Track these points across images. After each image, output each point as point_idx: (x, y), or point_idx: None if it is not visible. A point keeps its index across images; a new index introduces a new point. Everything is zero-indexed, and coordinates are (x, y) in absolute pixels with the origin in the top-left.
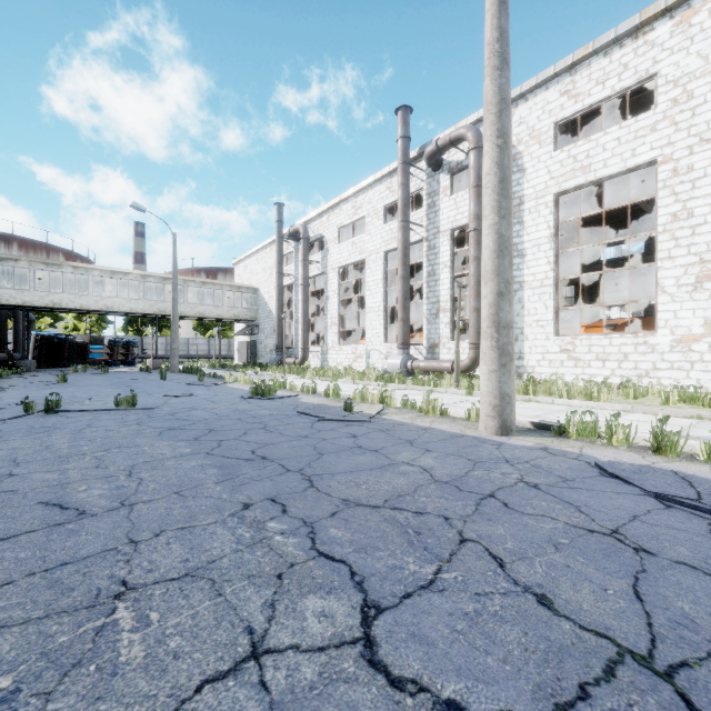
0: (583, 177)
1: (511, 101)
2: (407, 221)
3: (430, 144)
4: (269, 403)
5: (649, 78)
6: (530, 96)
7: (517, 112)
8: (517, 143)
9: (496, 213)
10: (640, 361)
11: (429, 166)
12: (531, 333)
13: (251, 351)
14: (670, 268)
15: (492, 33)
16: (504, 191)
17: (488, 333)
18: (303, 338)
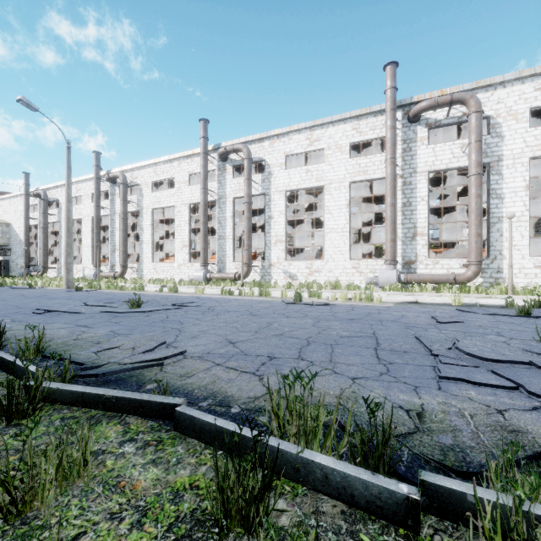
0: (159, 205)
1: (139, 167)
2: (98, 206)
3: (107, 175)
4: (0, 288)
5: (174, 177)
6: (145, 167)
7: (141, 172)
8: (141, 184)
9: (66, 237)
10: (171, 272)
11: (109, 182)
12: (145, 261)
13: (4, 267)
14: (177, 242)
15: (66, 193)
16: (69, 231)
17: (64, 265)
18: (44, 260)
